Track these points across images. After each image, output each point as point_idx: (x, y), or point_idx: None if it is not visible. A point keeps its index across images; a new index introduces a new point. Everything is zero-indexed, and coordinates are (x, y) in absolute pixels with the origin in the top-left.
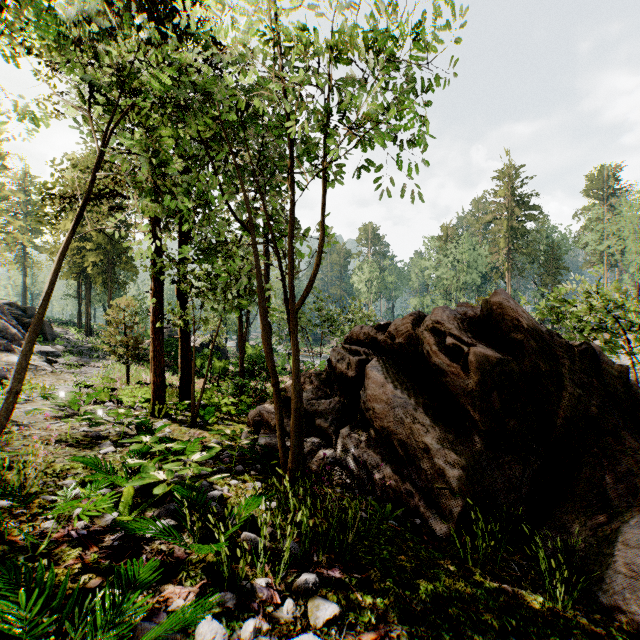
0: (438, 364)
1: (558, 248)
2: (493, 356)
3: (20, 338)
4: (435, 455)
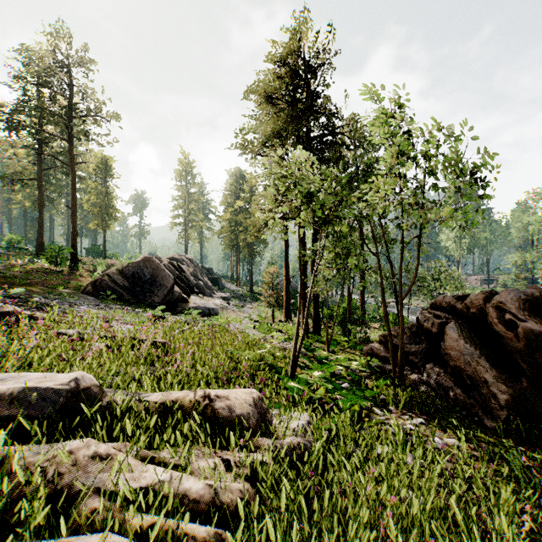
0: (497, 331)
1: None
2: (536, 330)
3: (212, 289)
4: (491, 385)
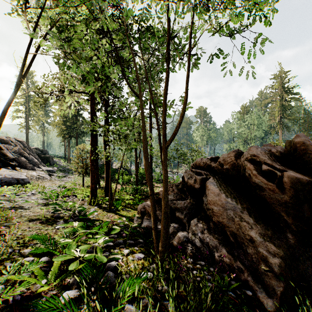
0: (257, 183)
1: (311, 115)
2: (303, 179)
3: (38, 164)
4: (259, 245)
